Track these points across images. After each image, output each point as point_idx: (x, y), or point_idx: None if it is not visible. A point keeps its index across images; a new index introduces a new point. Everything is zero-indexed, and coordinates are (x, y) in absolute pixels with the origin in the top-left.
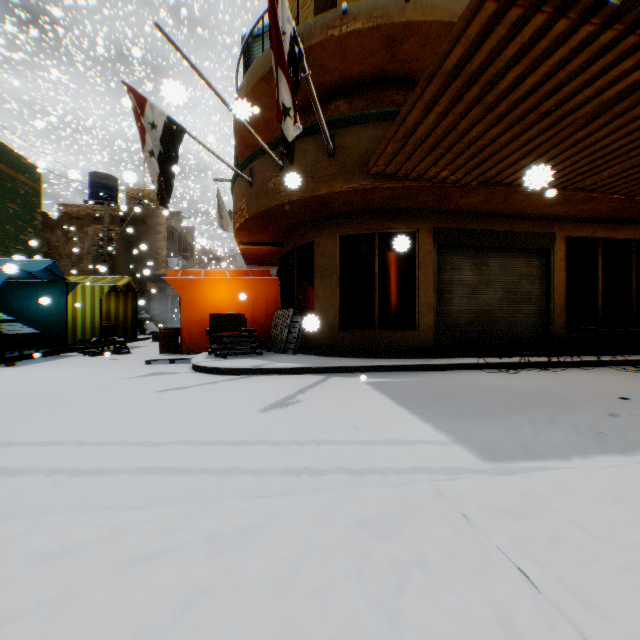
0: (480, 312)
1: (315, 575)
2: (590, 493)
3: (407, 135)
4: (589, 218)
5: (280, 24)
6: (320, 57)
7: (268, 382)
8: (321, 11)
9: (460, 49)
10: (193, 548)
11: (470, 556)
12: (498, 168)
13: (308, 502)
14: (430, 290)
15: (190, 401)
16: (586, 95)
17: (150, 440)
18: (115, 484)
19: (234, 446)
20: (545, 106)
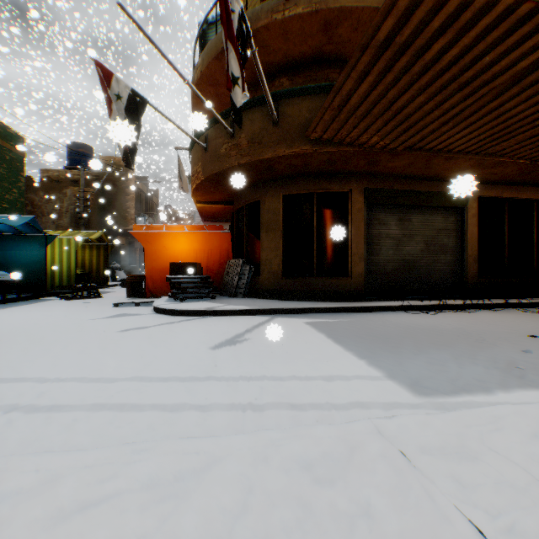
0: (404, 261)
1: (254, 531)
2: (525, 431)
3: (342, 104)
4: (497, 180)
5: (229, 2)
6: (266, 39)
7: (220, 322)
8: (267, 0)
9: (391, 20)
10: (128, 498)
11: (416, 504)
12: (421, 134)
13: (250, 442)
14: (361, 242)
15: (149, 340)
16: (502, 66)
17: (108, 376)
18: (68, 421)
19: (185, 382)
20: (465, 76)
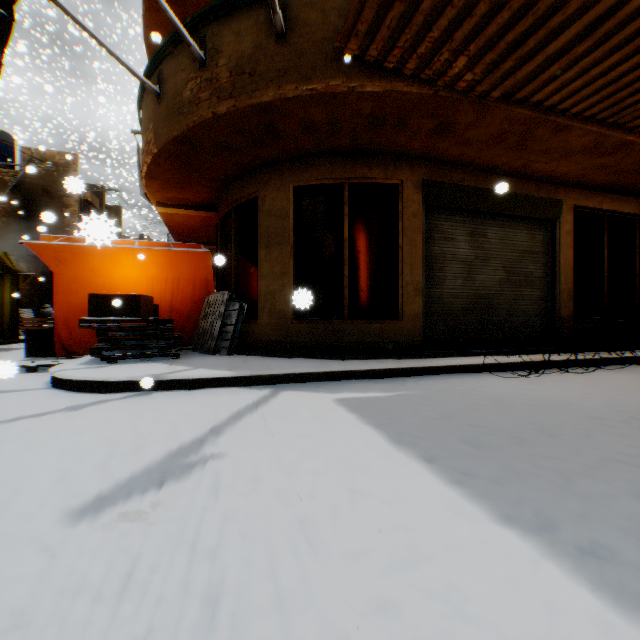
0: (477, 297)
1: None
2: None
3: None
4: (600, 183)
5: None
6: None
7: (164, 407)
8: None
9: None
10: None
11: None
12: (544, 57)
13: None
14: (417, 265)
15: None
16: None
17: None
18: None
19: None
20: None
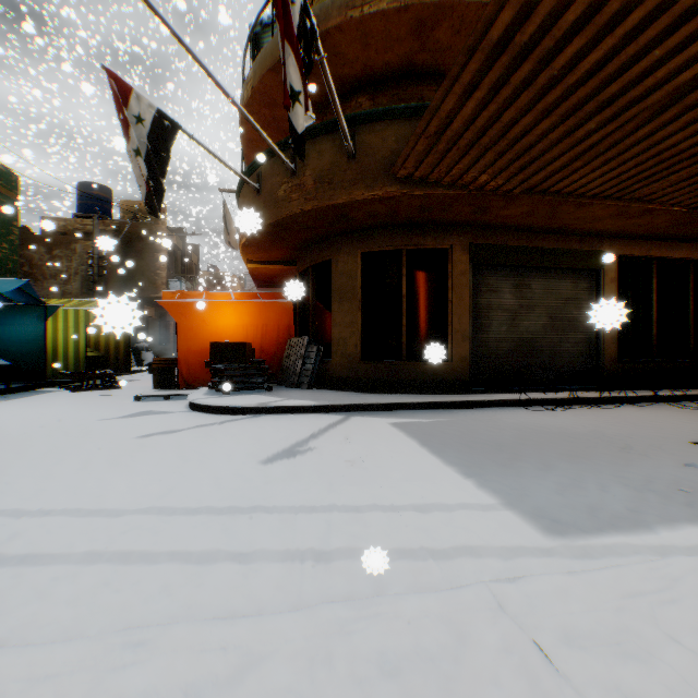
0: (521, 341)
1: None
2: None
3: (441, 129)
4: (643, 234)
5: None
6: (338, 44)
7: (276, 424)
8: None
9: (510, 12)
10: None
11: None
12: (546, 172)
13: (307, 627)
14: (465, 315)
15: (177, 450)
16: (658, 78)
17: (113, 507)
18: (45, 580)
19: (221, 515)
20: (608, 92)
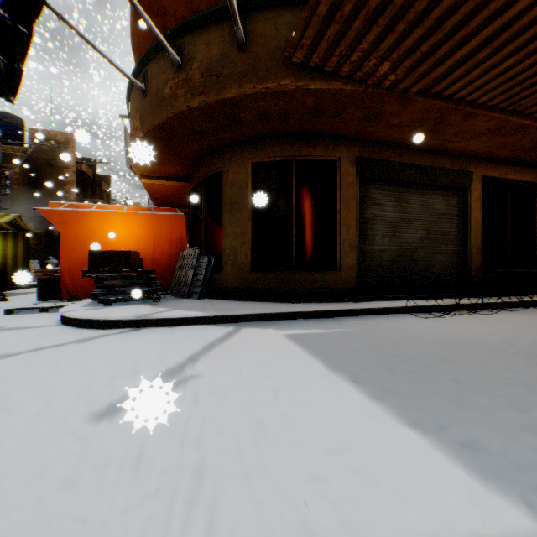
0: (402, 252)
1: None
2: None
3: None
4: (504, 157)
5: None
6: None
7: (151, 340)
8: None
9: None
10: None
11: None
12: (452, 62)
13: None
14: (352, 226)
15: None
16: None
17: None
18: None
19: None
20: None
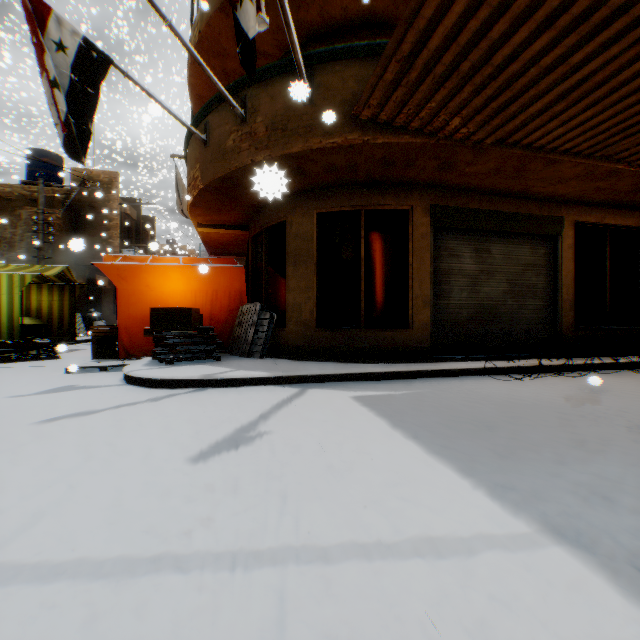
0: (482, 307)
1: None
2: None
3: (416, 49)
4: (600, 201)
5: None
6: None
7: (220, 400)
8: None
9: None
10: None
11: None
12: (525, 116)
13: None
14: (426, 280)
15: (83, 441)
16: None
17: None
18: None
19: (97, 580)
20: None
